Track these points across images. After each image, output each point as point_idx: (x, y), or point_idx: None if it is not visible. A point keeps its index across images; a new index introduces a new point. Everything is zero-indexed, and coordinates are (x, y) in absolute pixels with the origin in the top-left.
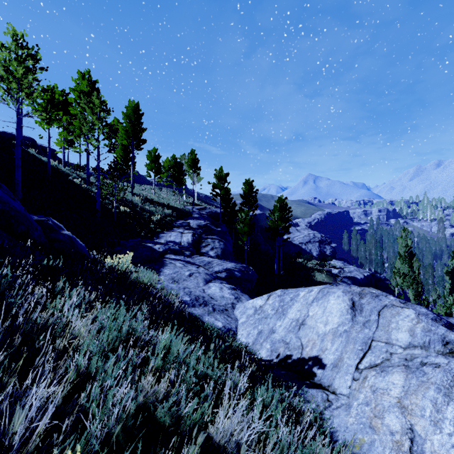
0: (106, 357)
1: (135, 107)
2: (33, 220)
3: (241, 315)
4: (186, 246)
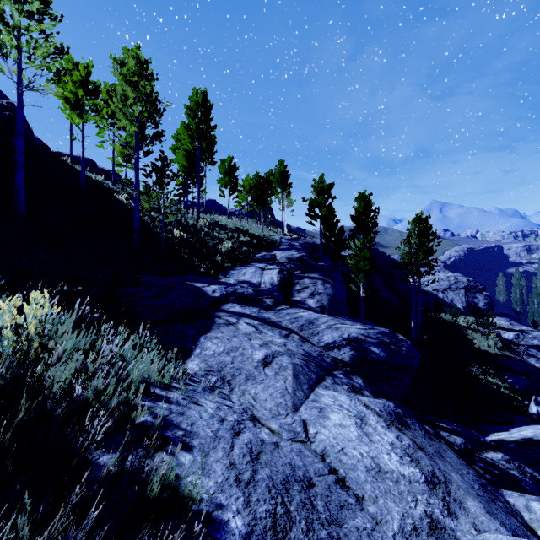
0: None
1: (202, 96)
2: None
3: None
4: (267, 289)
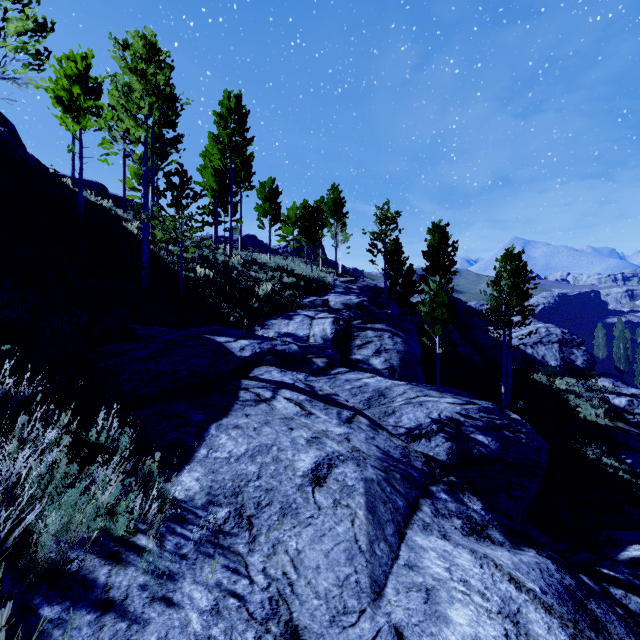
0: None
1: (235, 101)
2: None
3: None
4: (317, 345)
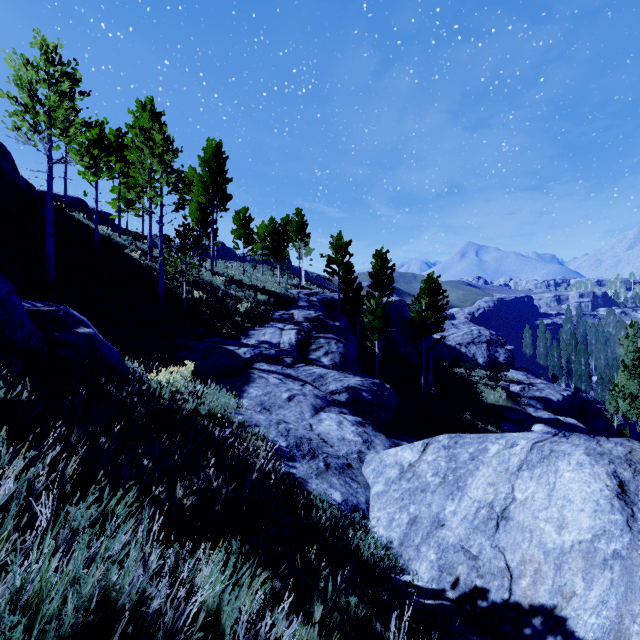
0: None
1: (217, 148)
2: (21, 311)
3: (375, 477)
4: (286, 349)
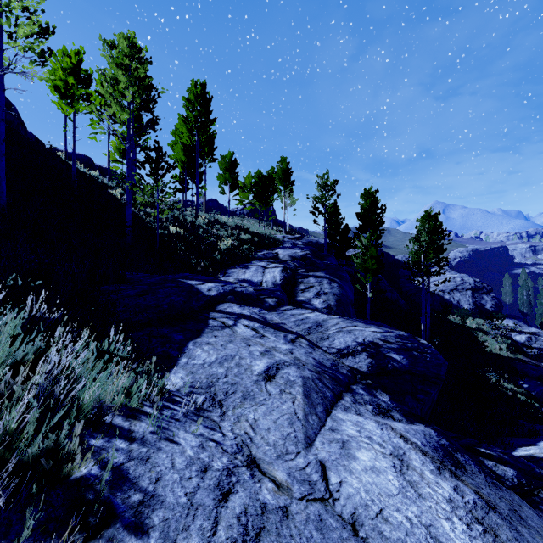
0: None
1: (201, 88)
2: None
3: None
4: (269, 288)
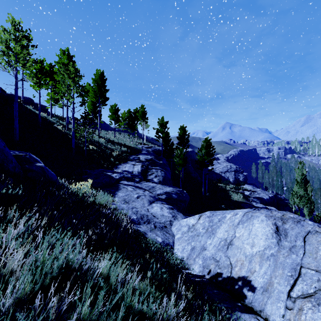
0: (35, 296)
1: (101, 74)
2: (10, 155)
3: (177, 231)
4: (136, 174)
